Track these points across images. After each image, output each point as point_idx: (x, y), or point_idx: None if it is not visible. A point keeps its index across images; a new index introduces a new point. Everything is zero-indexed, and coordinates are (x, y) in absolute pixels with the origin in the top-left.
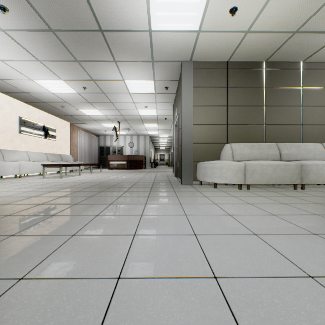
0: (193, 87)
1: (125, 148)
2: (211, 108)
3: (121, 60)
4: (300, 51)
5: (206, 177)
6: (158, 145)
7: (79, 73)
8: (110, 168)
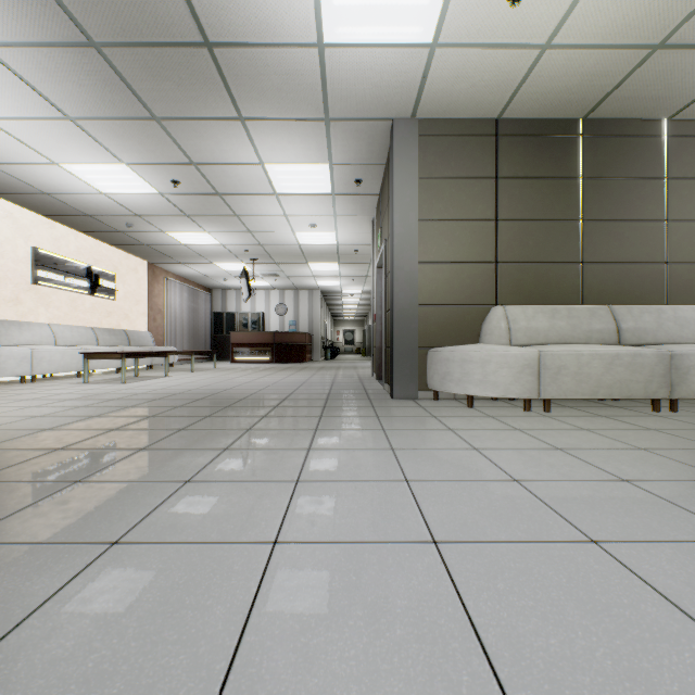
0: (419, 178)
1: (269, 317)
2: (460, 226)
3: (256, 116)
4: (666, 94)
5: (449, 383)
6: (339, 310)
7: (162, 149)
8: (235, 361)
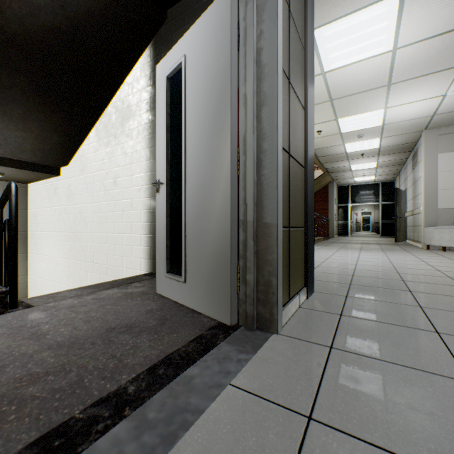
0: None
1: None
2: None
3: None
4: None
5: None
6: None
7: None
8: None
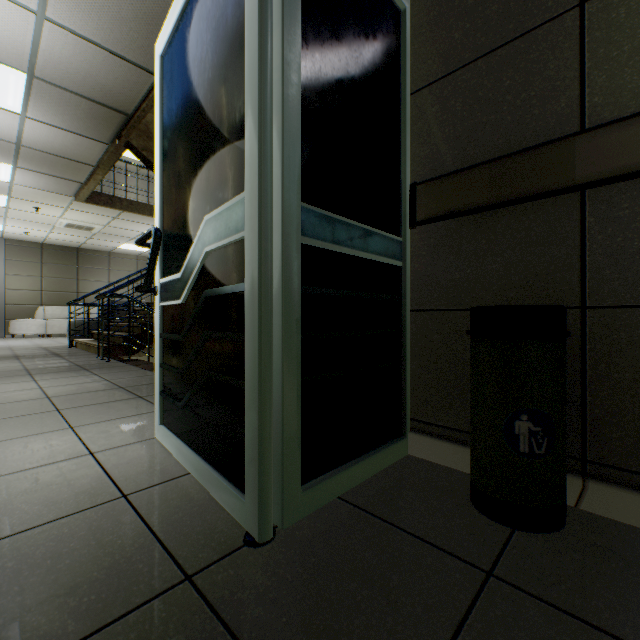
0: (7, 259)
1: None
2: (26, 278)
3: None
4: (101, 248)
5: (16, 331)
6: None
7: None
8: None
